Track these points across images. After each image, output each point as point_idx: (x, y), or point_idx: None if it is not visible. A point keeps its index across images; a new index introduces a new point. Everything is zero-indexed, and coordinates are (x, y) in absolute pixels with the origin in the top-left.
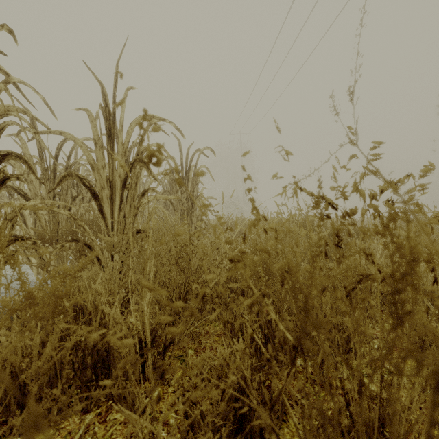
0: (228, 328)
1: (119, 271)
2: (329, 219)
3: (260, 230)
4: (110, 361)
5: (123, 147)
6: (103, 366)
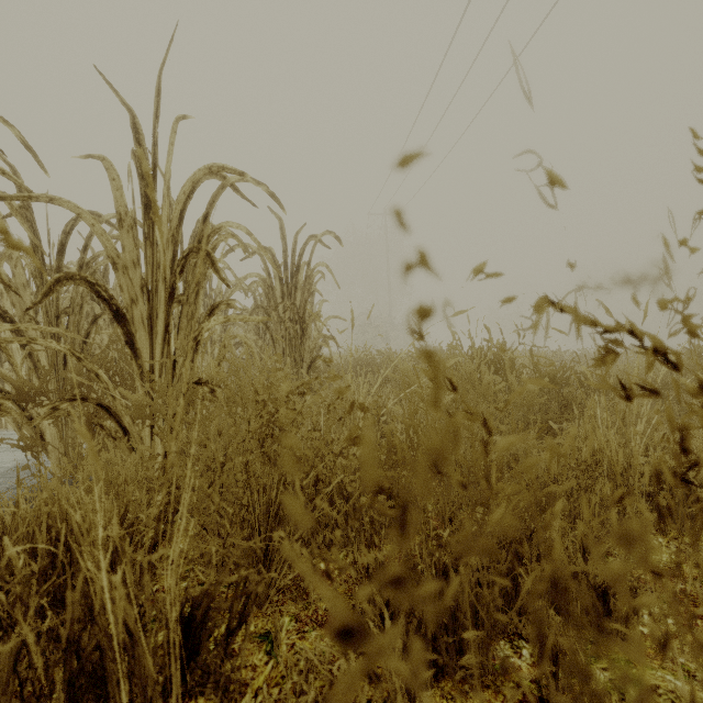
0: (360, 575)
1: (162, 454)
2: (652, 395)
3: (440, 416)
4: (106, 671)
5: (169, 227)
6: (91, 683)
